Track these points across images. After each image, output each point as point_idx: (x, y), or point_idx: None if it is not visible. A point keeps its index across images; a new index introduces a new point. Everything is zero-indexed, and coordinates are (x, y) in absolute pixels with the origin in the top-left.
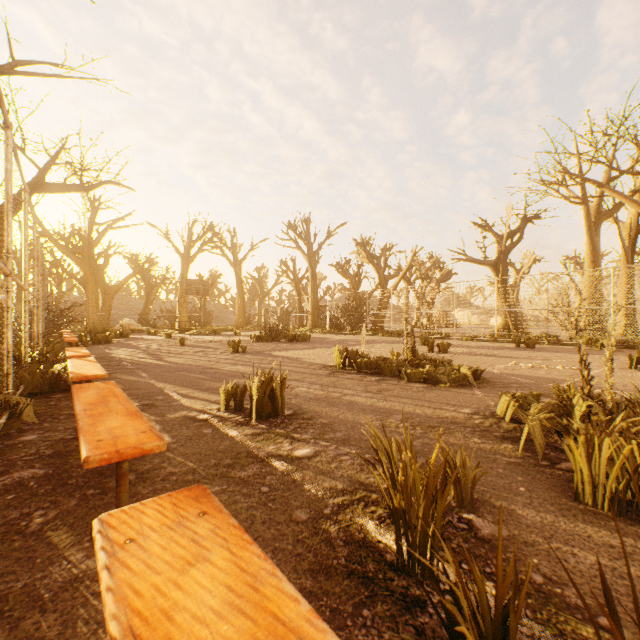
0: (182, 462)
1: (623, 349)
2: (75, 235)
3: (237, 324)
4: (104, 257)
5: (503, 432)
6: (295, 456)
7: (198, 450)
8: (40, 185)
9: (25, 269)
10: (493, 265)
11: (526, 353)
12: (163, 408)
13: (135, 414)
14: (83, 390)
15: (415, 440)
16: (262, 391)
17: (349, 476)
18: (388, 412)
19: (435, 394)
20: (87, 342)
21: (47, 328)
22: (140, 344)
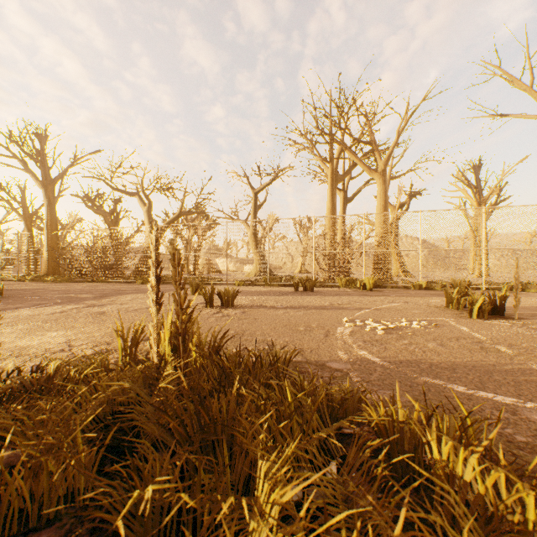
0: None
1: (374, 288)
2: None
3: None
4: None
5: None
6: None
7: None
8: None
9: None
10: (252, 217)
11: (320, 299)
12: None
13: None
14: None
15: None
16: None
17: None
18: None
19: None
20: None
21: None
22: None
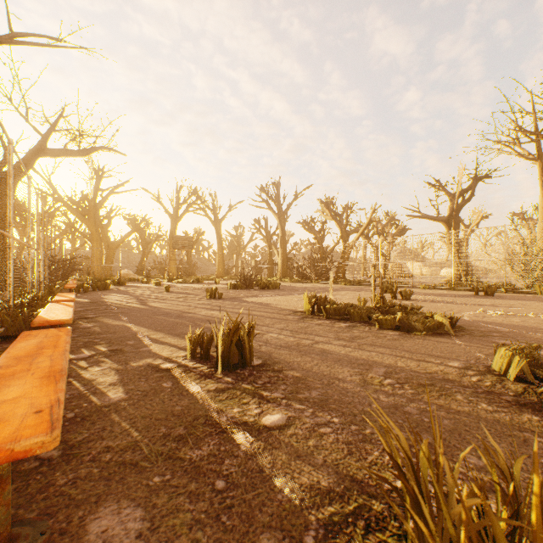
0: (125, 430)
1: None
2: (84, 200)
3: (217, 274)
4: (107, 218)
5: (514, 395)
6: (263, 425)
7: (149, 412)
8: (43, 150)
9: (9, 217)
10: (445, 221)
11: (488, 300)
12: (129, 354)
13: (53, 376)
14: (27, 338)
15: (408, 404)
16: (229, 339)
17: (334, 463)
18: (366, 364)
19: (412, 343)
20: (87, 288)
21: (52, 276)
22: (132, 290)
